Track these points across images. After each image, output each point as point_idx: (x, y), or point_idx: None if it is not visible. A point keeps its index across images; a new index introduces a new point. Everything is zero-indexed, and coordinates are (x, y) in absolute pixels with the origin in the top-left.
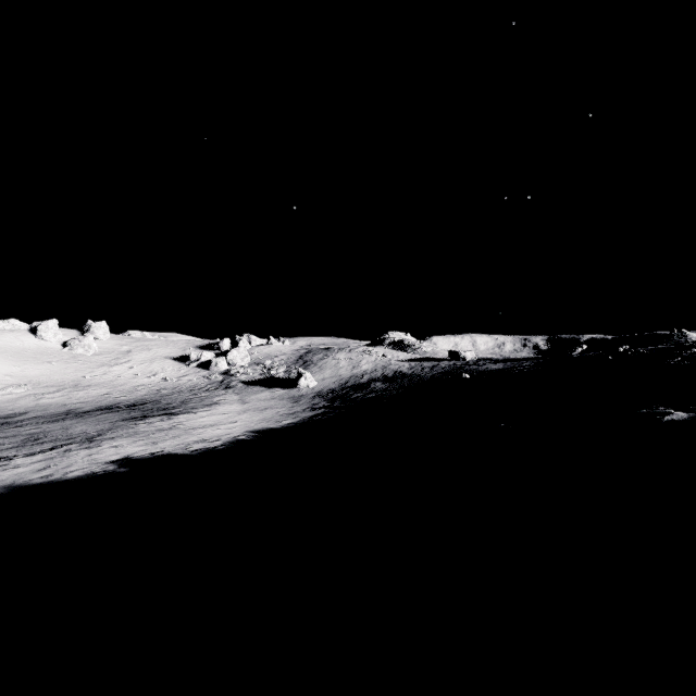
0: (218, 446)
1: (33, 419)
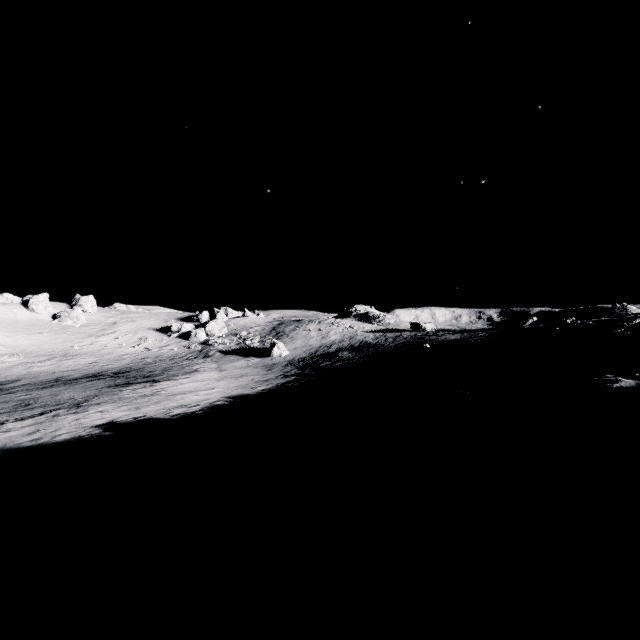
0: (196, 411)
1: (24, 386)
